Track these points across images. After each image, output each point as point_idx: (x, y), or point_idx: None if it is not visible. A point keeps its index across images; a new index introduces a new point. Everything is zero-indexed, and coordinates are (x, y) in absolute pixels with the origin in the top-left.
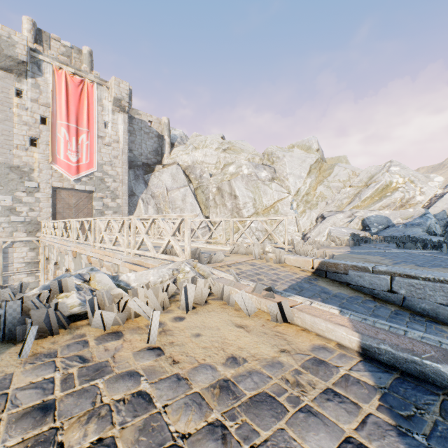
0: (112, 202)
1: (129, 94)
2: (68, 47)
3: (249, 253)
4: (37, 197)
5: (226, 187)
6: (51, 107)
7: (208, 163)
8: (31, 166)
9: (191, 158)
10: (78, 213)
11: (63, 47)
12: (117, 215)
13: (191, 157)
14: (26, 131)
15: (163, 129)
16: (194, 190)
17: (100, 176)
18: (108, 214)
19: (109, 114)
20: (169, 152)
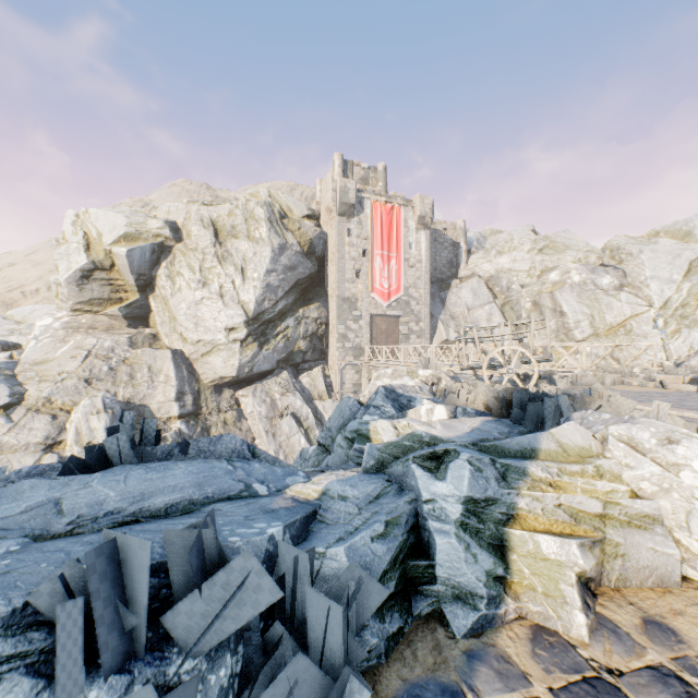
0: (415, 326)
1: (431, 209)
2: (366, 169)
3: (617, 373)
4: (360, 324)
5: (546, 302)
6: (370, 240)
7: (517, 270)
8: (356, 297)
9: (494, 266)
10: (388, 338)
11: (362, 170)
12: (419, 340)
13: (494, 265)
14: (353, 266)
15: (458, 235)
16: (501, 307)
17: (405, 299)
18: (412, 339)
19: (413, 234)
20: (466, 261)
